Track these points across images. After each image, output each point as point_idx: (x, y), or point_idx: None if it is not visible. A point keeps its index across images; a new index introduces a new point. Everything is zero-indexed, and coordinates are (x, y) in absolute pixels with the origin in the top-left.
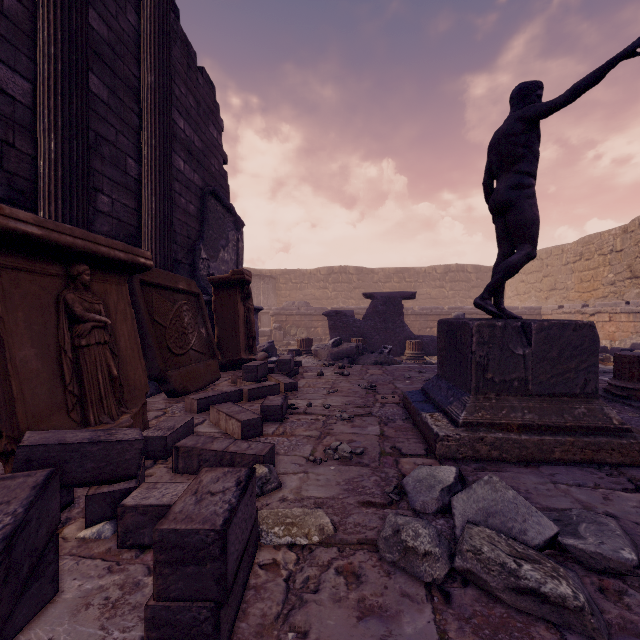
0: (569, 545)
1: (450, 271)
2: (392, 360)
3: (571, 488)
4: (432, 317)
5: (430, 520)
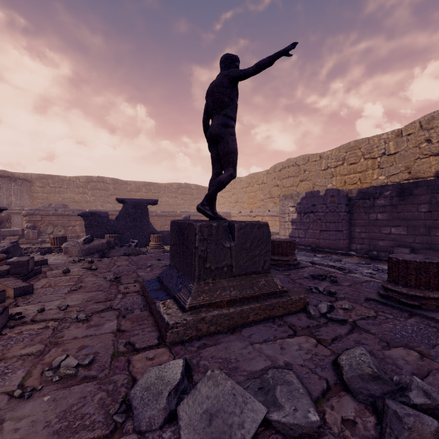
0: (274, 421)
1: (181, 187)
2: (138, 251)
3: (262, 345)
4: (169, 218)
5: (156, 438)
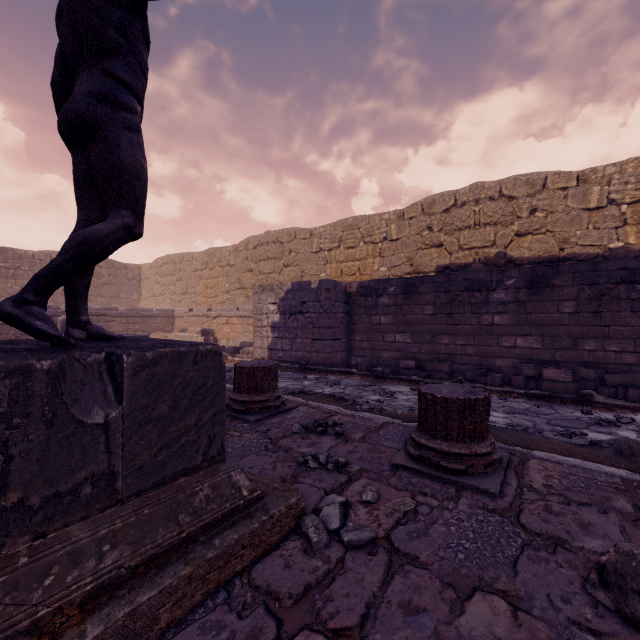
0: None
1: None
2: None
3: None
4: None
5: None
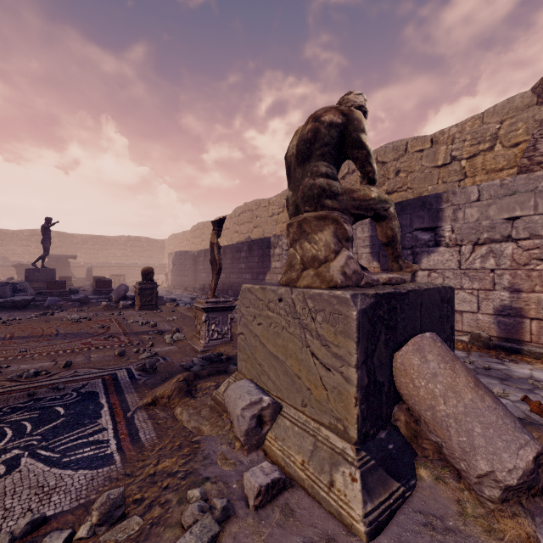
0: None
1: (131, 240)
2: None
3: None
4: (105, 268)
5: None
